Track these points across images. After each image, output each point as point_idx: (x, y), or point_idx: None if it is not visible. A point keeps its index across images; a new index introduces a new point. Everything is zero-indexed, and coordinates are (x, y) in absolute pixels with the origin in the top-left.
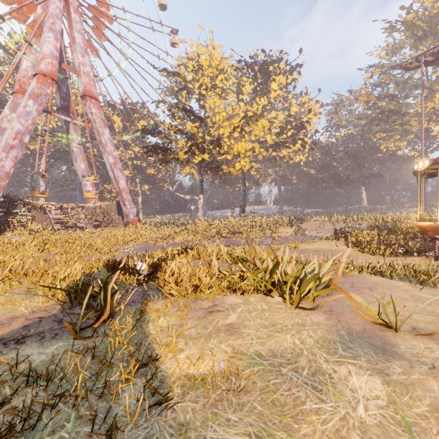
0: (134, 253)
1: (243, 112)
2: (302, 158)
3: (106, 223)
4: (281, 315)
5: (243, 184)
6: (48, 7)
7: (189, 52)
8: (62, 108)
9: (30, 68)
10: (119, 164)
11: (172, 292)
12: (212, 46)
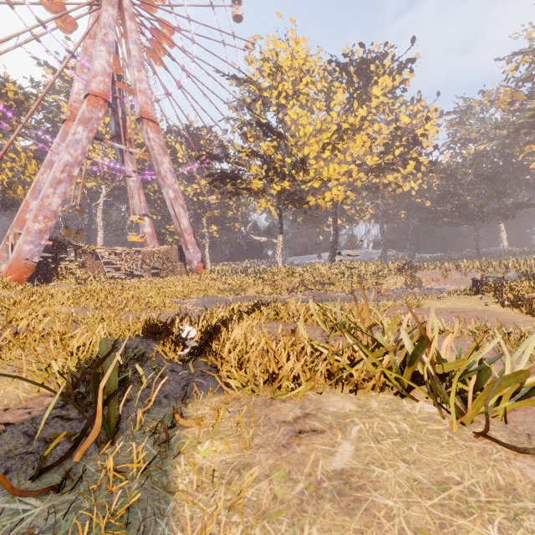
0: (189, 310)
1: (336, 124)
2: (413, 185)
3: (166, 271)
4: (448, 455)
5: (334, 222)
6: (100, 16)
7: (265, 51)
8: (117, 135)
9: (82, 90)
10: (181, 200)
11: (231, 383)
12: (295, 40)
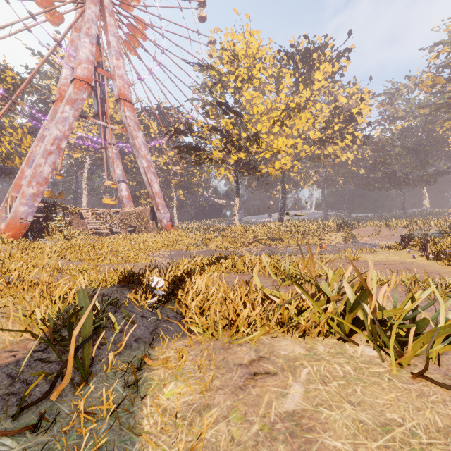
0: (158, 262)
1: (284, 104)
2: (349, 156)
3: (140, 229)
4: (389, 397)
5: (283, 187)
6: (84, 13)
7: (224, 42)
8: (98, 114)
9: (69, 76)
10: (153, 168)
11: (193, 329)
12: (249, 32)
